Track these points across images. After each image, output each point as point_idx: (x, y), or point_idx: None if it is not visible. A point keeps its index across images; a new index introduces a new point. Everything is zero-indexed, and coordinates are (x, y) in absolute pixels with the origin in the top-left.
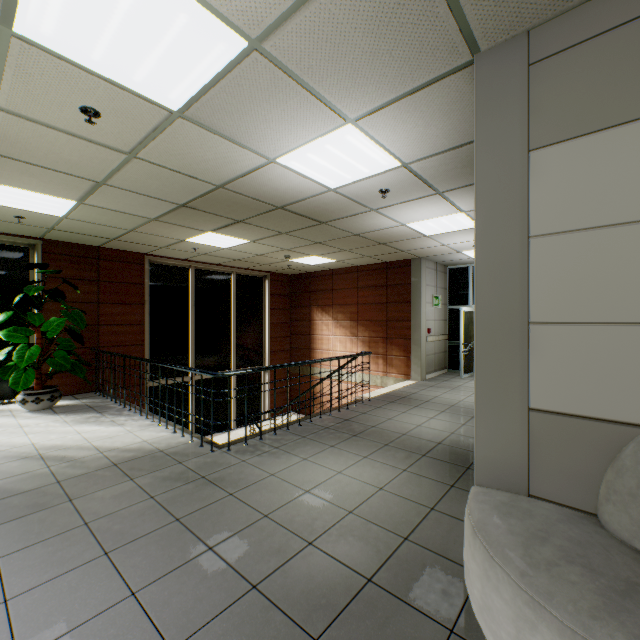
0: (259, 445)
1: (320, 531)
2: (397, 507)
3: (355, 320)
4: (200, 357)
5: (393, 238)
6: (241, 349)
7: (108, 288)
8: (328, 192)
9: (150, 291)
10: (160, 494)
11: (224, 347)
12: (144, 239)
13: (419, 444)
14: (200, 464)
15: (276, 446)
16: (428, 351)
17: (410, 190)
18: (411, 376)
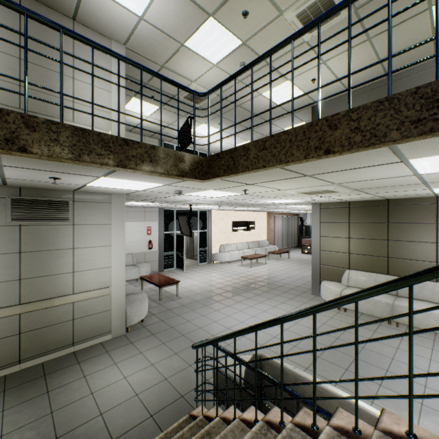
0: None
1: None
2: None
3: None
4: None
5: None
6: None
7: None
8: None
9: None
10: None
11: None
12: None
13: None
14: None
15: None
16: None
17: None
18: None
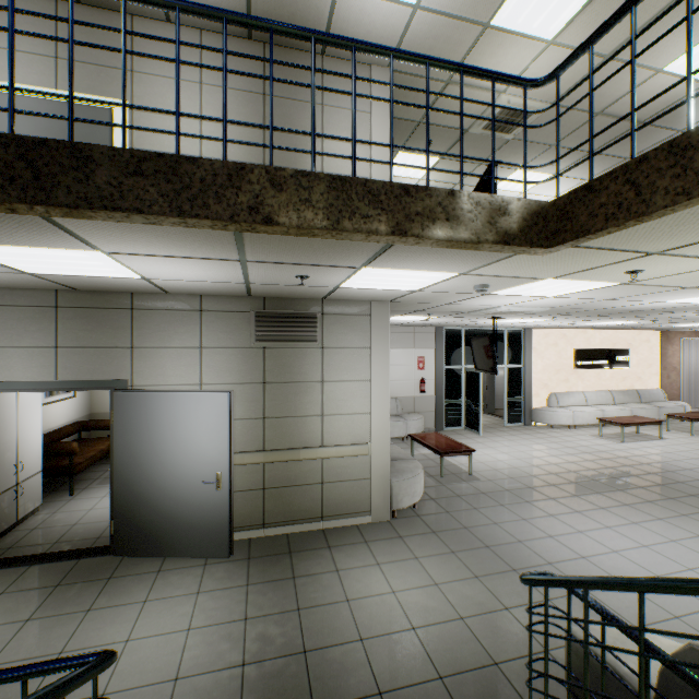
0: None
1: None
2: None
3: None
4: None
5: None
6: None
7: None
8: None
9: None
10: None
11: None
12: None
13: None
14: None
15: None
16: None
17: None
18: None
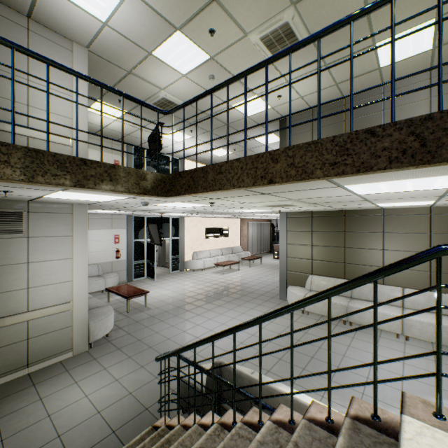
0: None
1: None
2: None
3: None
4: None
5: None
6: None
7: None
8: None
9: None
10: None
11: None
12: None
13: None
14: None
15: None
16: None
17: None
18: None
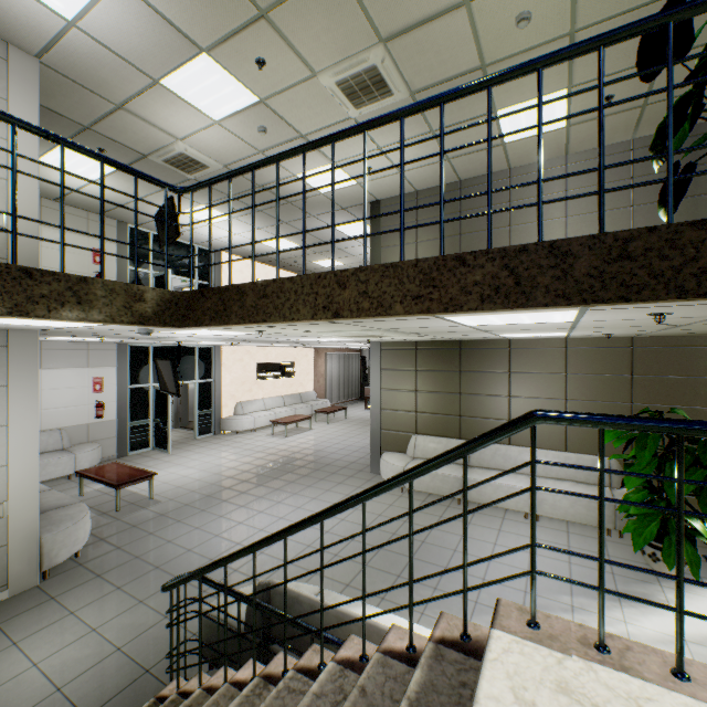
0: None
1: None
2: None
3: None
4: None
5: None
6: None
7: None
8: None
9: None
10: None
11: None
12: None
13: None
14: None
15: None
16: None
17: None
18: None
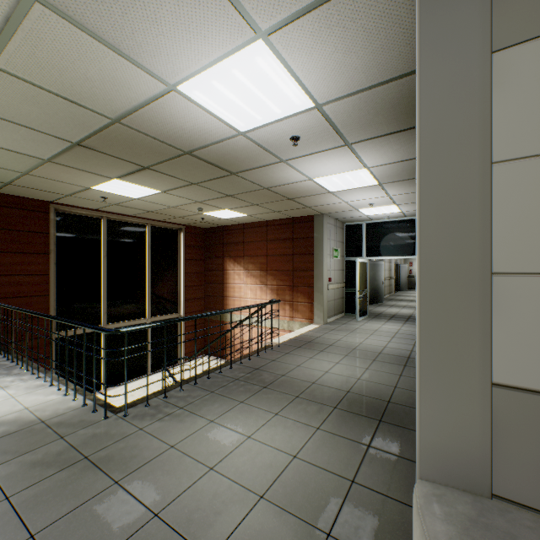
0: (162, 406)
1: (224, 535)
2: (314, 483)
3: (264, 270)
4: (113, 306)
5: (300, 193)
6: (156, 298)
7: (5, 236)
8: (238, 136)
9: (57, 240)
10: (20, 492)
11: (139, 296)
12: (44, 185)
13: (329, 394)
14: (86, 438)
15: (181, 406)
16: (329, 297)
17: (321, 139)
18: (315, 320)
